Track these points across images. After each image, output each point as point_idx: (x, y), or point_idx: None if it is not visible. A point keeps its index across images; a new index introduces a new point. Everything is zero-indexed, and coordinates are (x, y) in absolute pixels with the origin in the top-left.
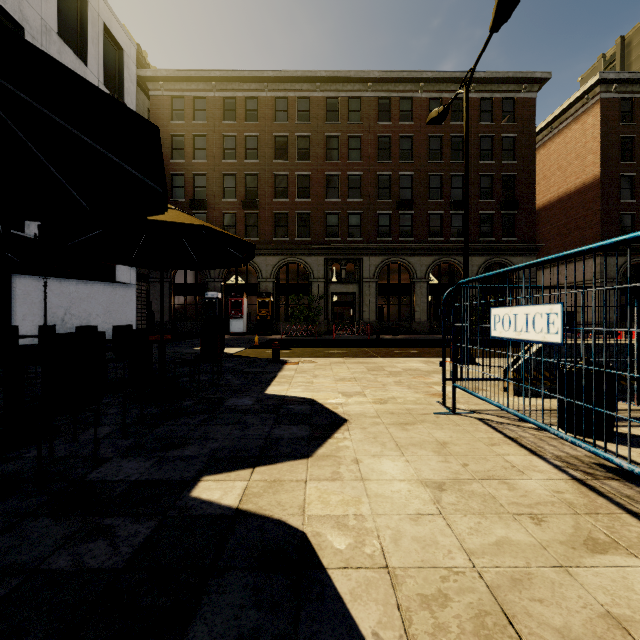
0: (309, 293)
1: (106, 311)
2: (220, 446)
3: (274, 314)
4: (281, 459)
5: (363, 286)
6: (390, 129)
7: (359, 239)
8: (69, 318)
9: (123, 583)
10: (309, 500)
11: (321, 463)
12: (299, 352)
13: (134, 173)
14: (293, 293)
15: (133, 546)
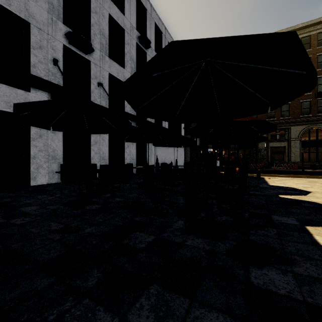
0: (256, 147)
1: (175, 158)
2: (274, 192)
3: (237, 158)
4: (296, 195)
5: (291, 142)
6: (310, 53)
7: (288, 117)
8: (165, 160)
9: (283, 201)
10: (312, 200)
11: (310, 196)
12: (262, 175)
13: (254, 128)
14: (247, 148)
15: (278, 199)
